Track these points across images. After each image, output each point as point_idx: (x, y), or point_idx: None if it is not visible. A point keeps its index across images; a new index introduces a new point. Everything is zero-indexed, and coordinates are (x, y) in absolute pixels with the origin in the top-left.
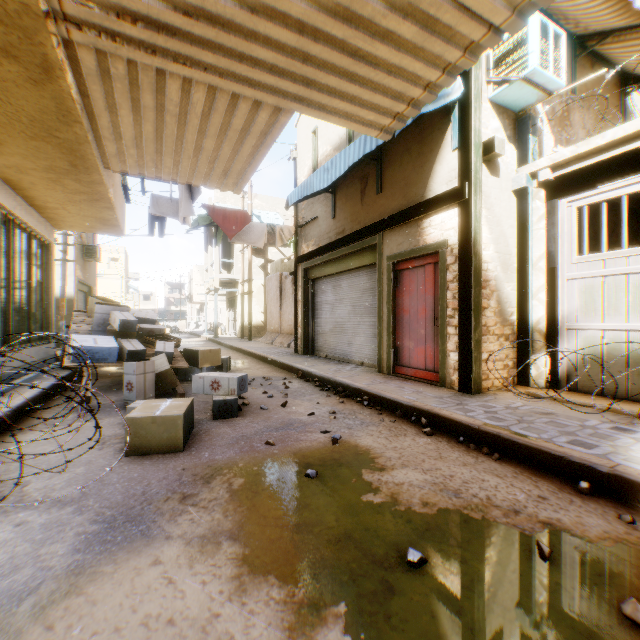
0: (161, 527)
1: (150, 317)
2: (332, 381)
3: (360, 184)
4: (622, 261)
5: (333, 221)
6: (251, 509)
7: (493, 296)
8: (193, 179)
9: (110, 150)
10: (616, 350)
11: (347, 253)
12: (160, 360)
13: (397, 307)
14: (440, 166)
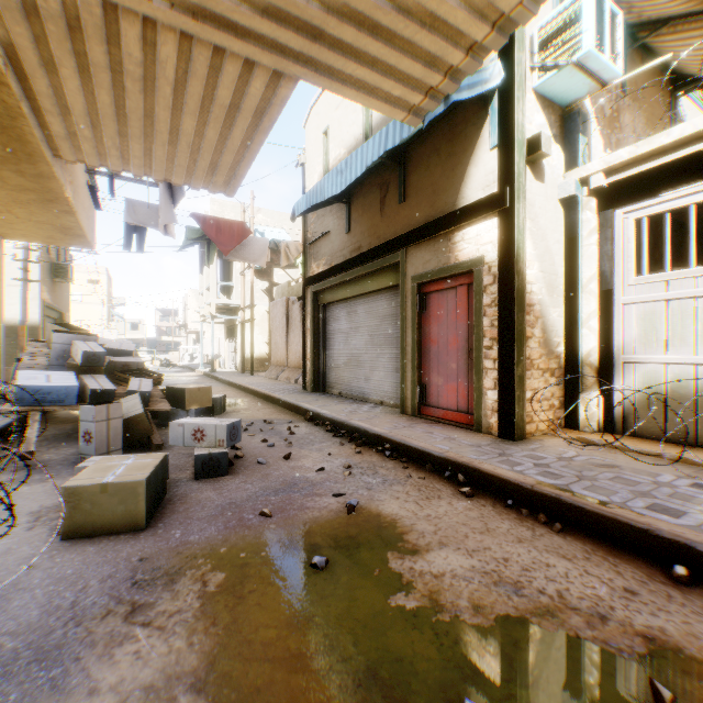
0: (86, 670)
1: (126, 348)
2: (346, 425)
3: (379, 192)
4: (690, 282)
5: (347, 236)
6: (230, 628)
7: (538, 323)
8: (173, 175)
9: (57, 130)
10: (682, 387)
11: (364, 273)
12: (132, 402)
13: (423, 336)
14: (475, 168)
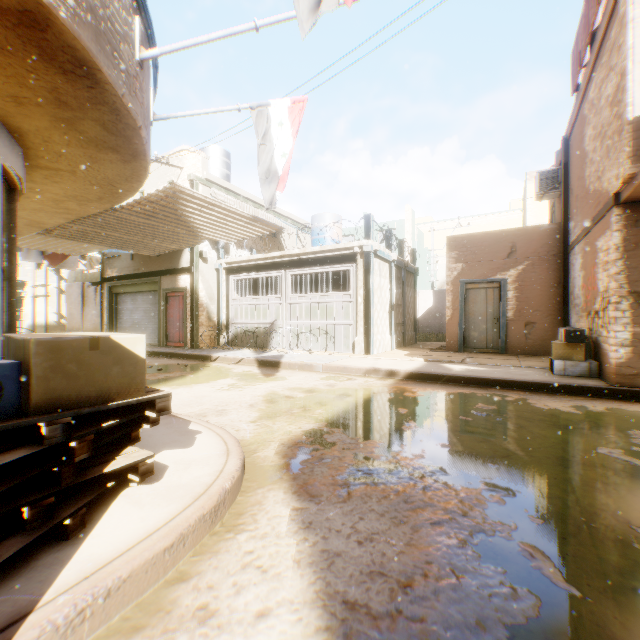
0: None
1: None
2: None
3: None
4: (243, 300)
5: (132, 262)
6: None
7: (205, 311)
8: (52, 250)
9: None
10: (242, 330)
11: (141, 282)
12: None
13: (168, 314)
14: (184, 255)
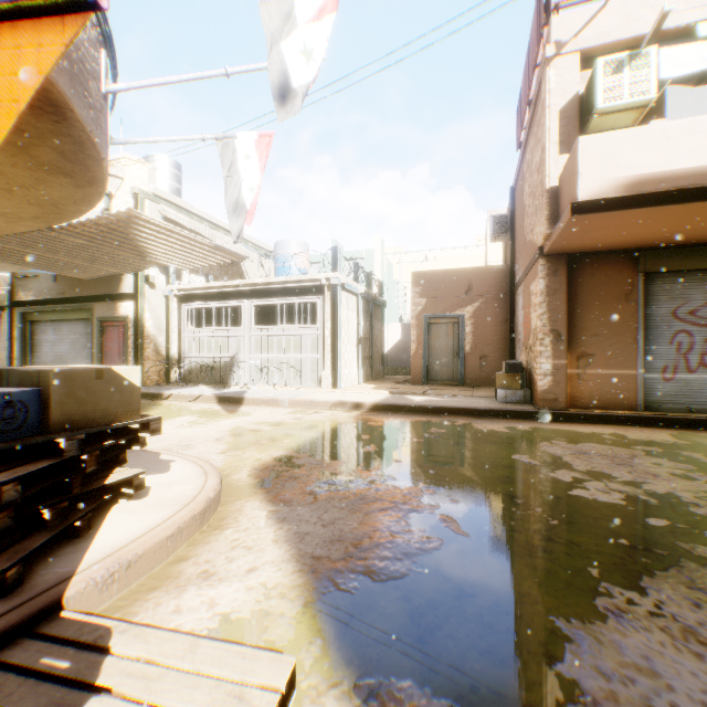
0: None
1: None
2: None
3: None
4: (199, 332)
5: (56, 284)
6: None
7: (153, 343)
8: None
9: None
10: (197, 365)
11: (69, 309)
12: None
13: (105, 346)
14: (127, 279)
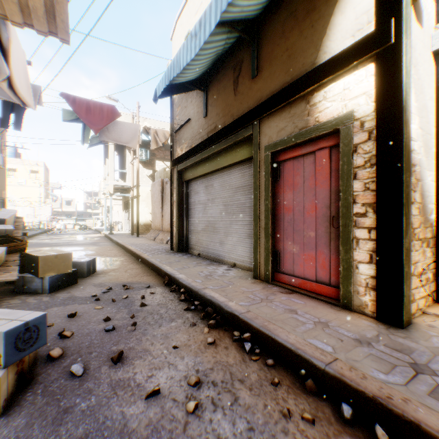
0: None
1: None
2: (200, 295)
3: (233, 74)
4: None
5: (205, 120)
6: None
7: (417, 187)
8: None
9: None
10: None
11: (219, 150)
12: None
13: (276, 204)
14: (341, 16)
